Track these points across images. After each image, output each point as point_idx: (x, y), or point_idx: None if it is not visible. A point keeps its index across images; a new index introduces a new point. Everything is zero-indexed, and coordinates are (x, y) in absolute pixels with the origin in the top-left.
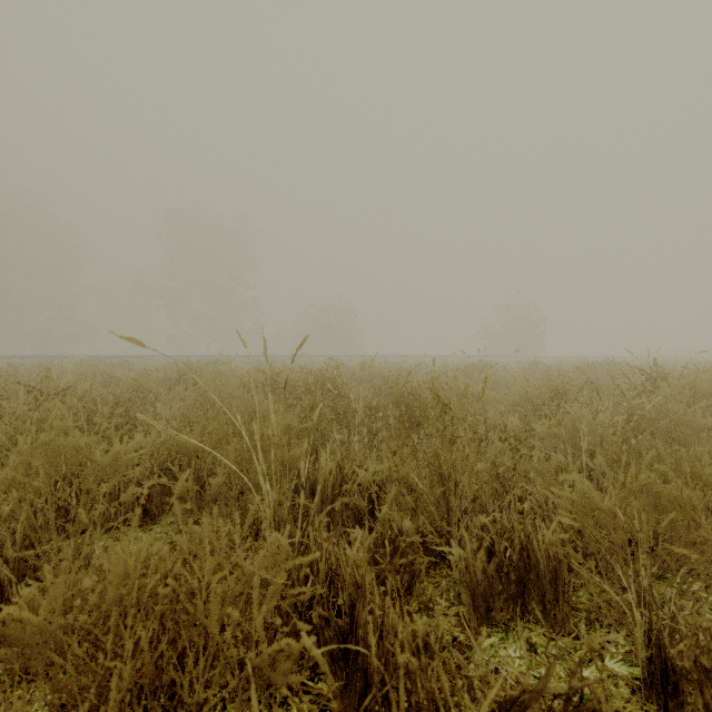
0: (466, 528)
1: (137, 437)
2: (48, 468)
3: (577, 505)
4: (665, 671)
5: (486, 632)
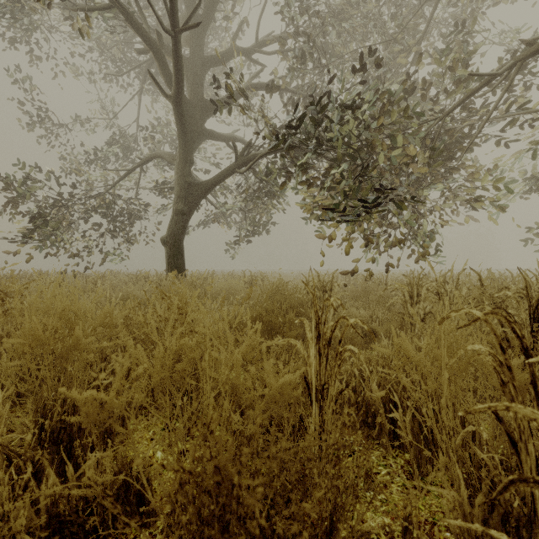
0: None
1: None
2: None
3: None
4: None
5: None
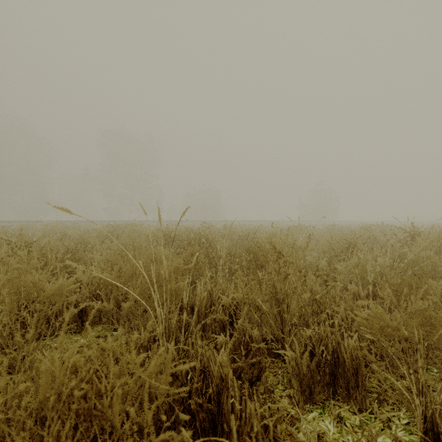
0: (294, 335)
1: (75, 274)
2: (13, 296)
3: (373, 323)
4: (438, 441)
5: (309, 408)
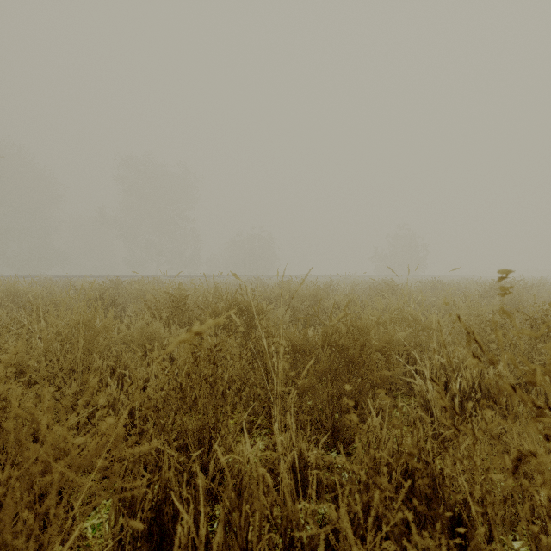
0: None
1: None
2: None
3: None
4: None
5: None
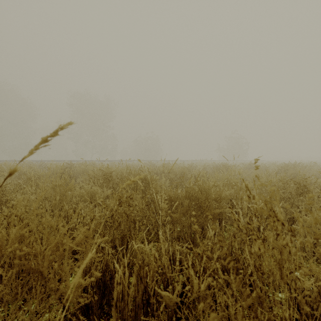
0: None
1: None
2: None
3: None
4: None
5: None
